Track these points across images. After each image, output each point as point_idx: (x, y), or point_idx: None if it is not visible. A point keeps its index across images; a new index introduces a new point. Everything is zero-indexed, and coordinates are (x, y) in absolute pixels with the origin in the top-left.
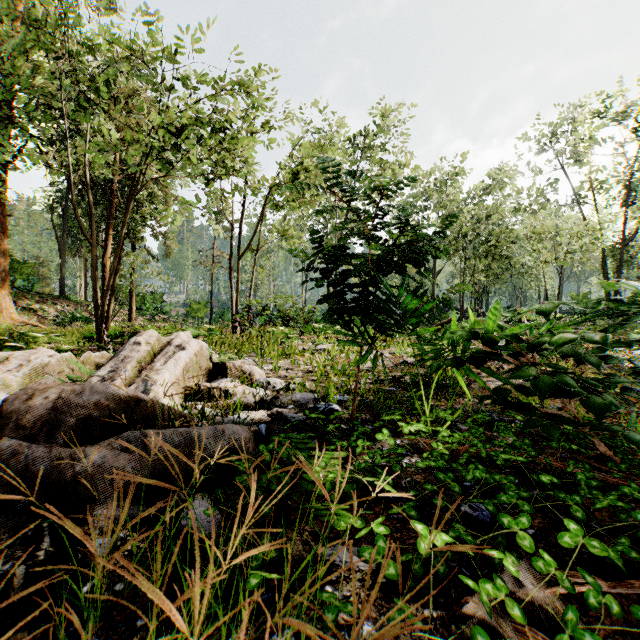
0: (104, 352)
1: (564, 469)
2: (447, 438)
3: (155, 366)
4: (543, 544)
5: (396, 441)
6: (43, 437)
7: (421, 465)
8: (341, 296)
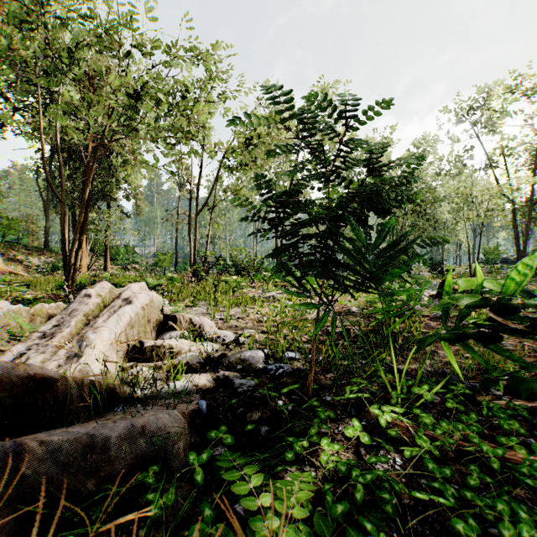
0: (60, 303)
1: None
2: (430, 426)
3: (96, 322)
4: None
5: (361, 421)
6: None
7: (420, 495)
8: (295, 249)
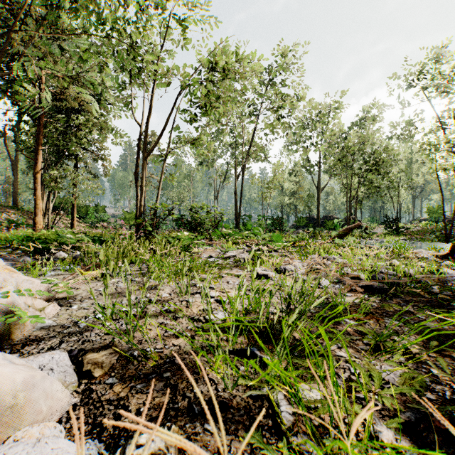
0: None
1: None
2: None
3: None
4: None
5: None
6: None
7: None
8: None
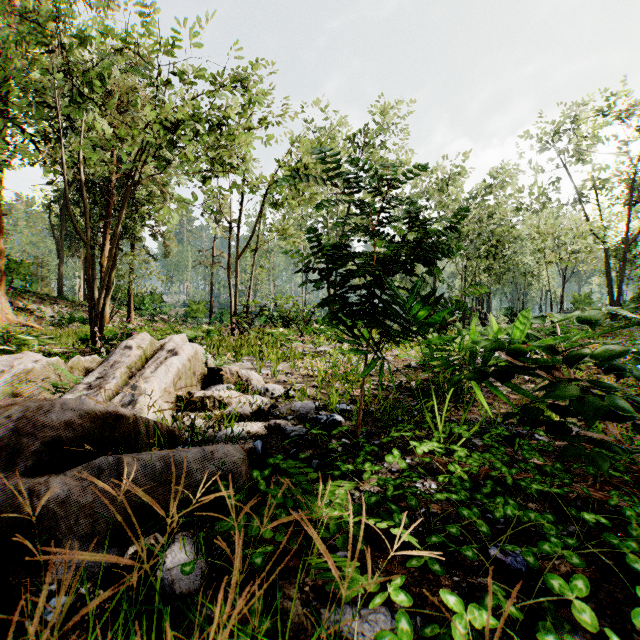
0: (95, 356)
1: (606, 501)
2: (464, 458)
3: (145, 373)
4: (594, 603)
5: (406, 459)
6: (2, 464)
7: (440, 497)
8: (345, 299)
